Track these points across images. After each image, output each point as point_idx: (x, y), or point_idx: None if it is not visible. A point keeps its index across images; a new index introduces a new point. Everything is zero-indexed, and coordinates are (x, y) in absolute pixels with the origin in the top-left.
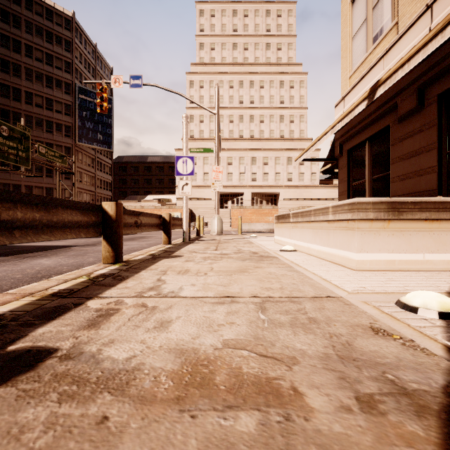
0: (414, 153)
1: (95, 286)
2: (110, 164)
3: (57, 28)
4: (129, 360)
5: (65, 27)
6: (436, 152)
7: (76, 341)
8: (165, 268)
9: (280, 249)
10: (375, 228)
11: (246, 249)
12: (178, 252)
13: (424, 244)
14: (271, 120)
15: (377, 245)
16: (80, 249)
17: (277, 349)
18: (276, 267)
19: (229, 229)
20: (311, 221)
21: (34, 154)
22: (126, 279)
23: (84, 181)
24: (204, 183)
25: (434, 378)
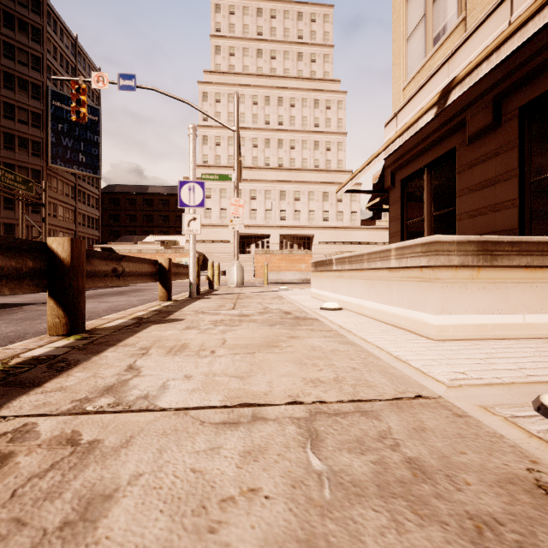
0: (488, 183)
1: (1, 387)
2: (97, 195)
3: (20, 9)
4: None
5: (33, 9)
6: (517, 180)
7: None
8: (150, 342)
9: (320, 307)
10: (460, 278)
11: (275, 307)
12: (178, 312)
13: (524, 301)
14: (304, 147)
15: (464, 303)
16: (35, 310)
17: None
18: (321, 336)
19: (252, 279)
20: (364, 269)
21: None
22: (71, 368)
23: (60, 215)
24: (222, 222)
25: None
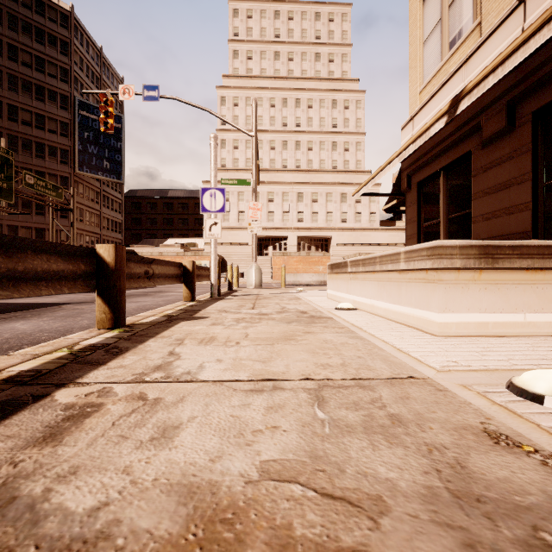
0: (502, 186)
1: (75, 365)
2: (120, 200)
3: (50, 25)
4: (95, 513)
5: (61, 23)
6: (530, 184)
7: (13, 471)
8: (183, 335)
9: (335, 308)
10: (462, 280)
11: (292, 307)
12: (203, 311)
13: (525, 301)
14: (322, 148)
15: (466, 303)
16: (73, 308)
17: (349, 480)
18: (333, 332)
19: (270, 281)
20: (376, 271)
21: (19, 185)
22: (124, 353)
23: (86, 220)
24: (239, 224)
25: None
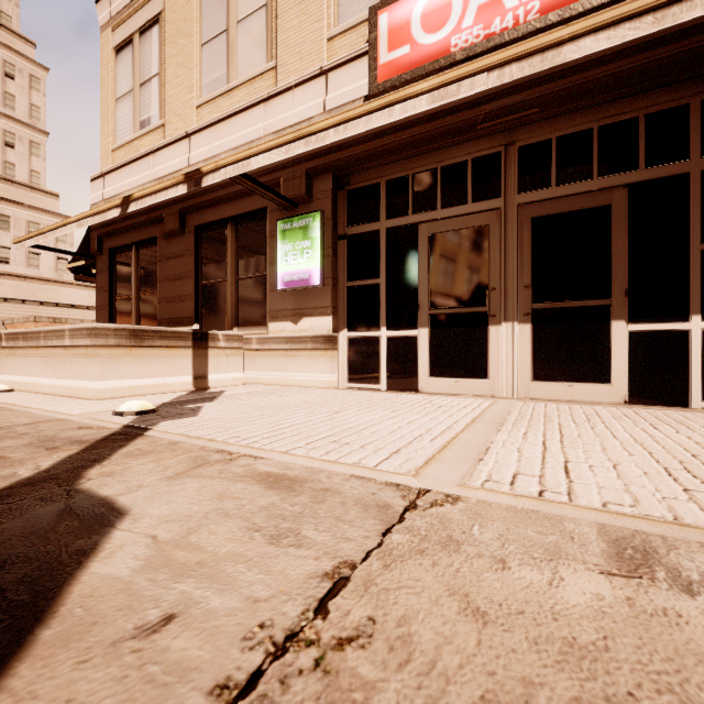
0: (178, 277)
1: None
2: None
3: None
4: None
5: None
6: (194, 281)
7: None
8: None
9: None
10: (117, 354)
11: None
12: None
13: (164, 369)
14: None
15: (120, 372)
16: None
17: None
18: None
19: None
20: (41, 347)
21: None
22: None
23: None
24: None
25: (103, 435)
